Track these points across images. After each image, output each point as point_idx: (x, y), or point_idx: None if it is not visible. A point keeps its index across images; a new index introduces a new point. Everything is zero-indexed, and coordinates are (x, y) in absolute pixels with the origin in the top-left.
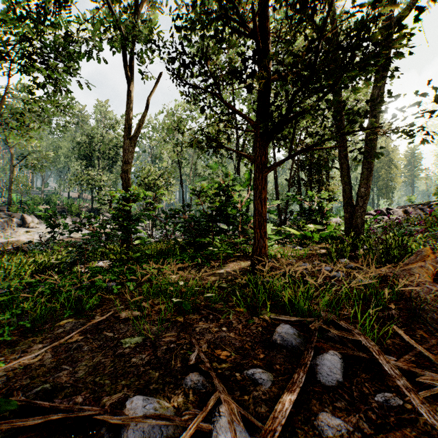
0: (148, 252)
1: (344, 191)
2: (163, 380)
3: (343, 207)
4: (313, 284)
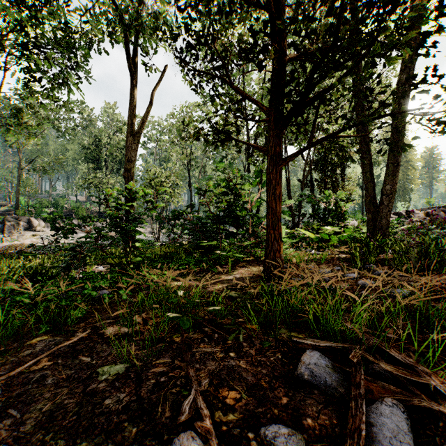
0: (149, 255)
1: (366, 189)
2: (141, 442)
3: (365, 206)
4: (342, 295)
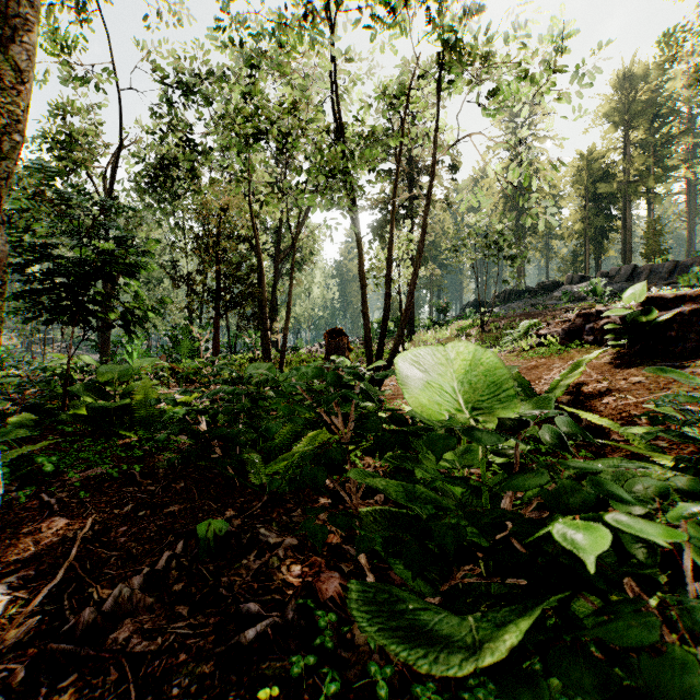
0: None
1: (261, 336)
2: None
3: (261, 344)
4: None
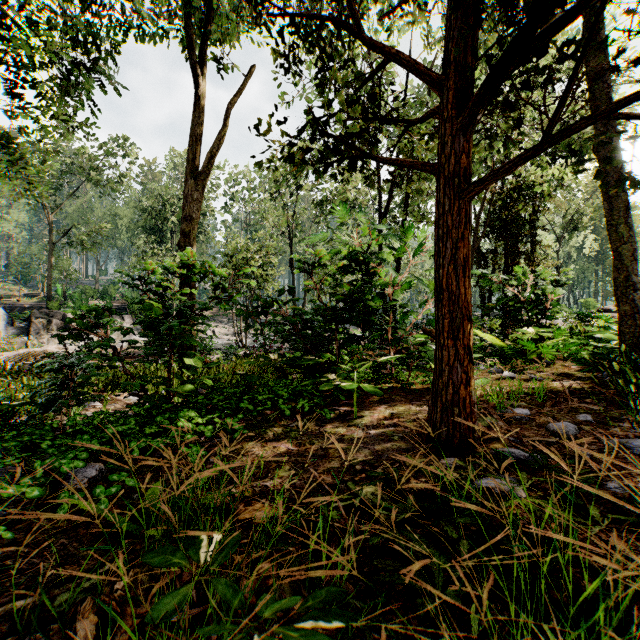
0: (206, 382)
1: (617, 257)
2: None
3: (615, 290)
4: None
